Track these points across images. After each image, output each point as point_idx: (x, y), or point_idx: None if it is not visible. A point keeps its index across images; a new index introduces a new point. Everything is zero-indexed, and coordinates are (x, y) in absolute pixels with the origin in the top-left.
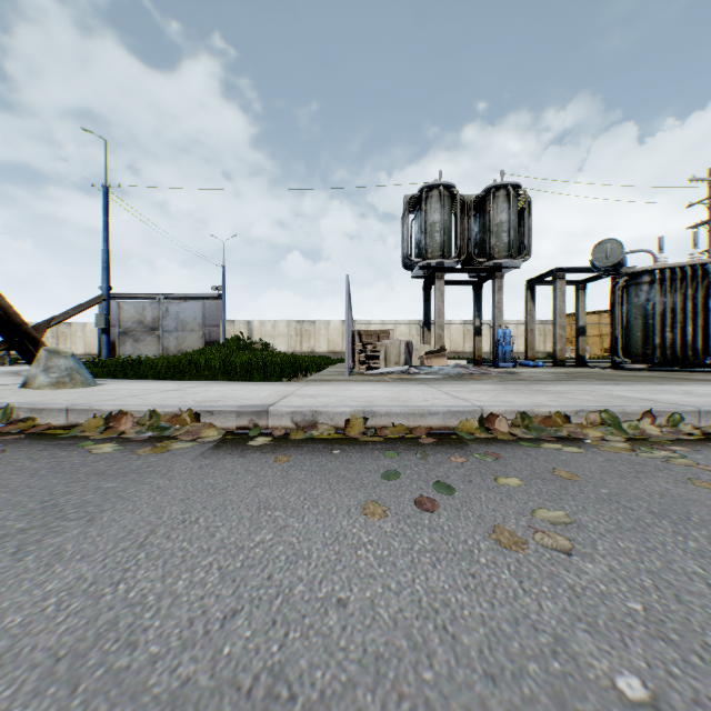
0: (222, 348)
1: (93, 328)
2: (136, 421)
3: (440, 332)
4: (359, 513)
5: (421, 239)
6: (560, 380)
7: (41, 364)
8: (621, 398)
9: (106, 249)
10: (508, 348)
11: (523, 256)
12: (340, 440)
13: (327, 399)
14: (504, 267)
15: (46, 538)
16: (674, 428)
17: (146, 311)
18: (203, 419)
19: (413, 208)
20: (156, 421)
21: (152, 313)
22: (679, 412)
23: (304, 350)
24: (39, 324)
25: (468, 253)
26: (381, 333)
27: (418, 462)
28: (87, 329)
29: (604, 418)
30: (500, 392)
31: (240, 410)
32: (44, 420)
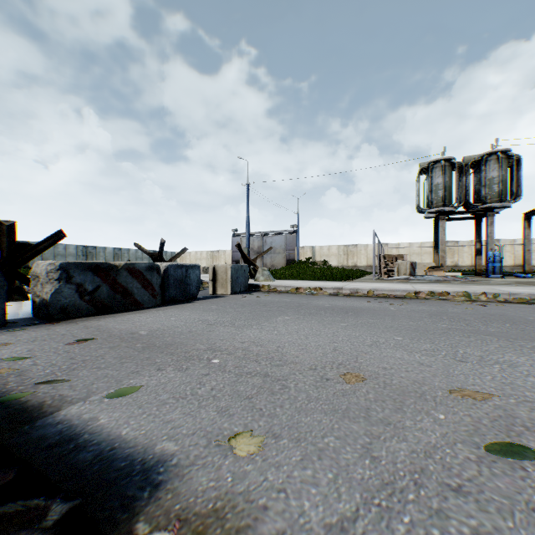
0: (301, 264)
1: (228, 253)
2: (303, 290)
3: (442, 254)
4: (366, 302)
5: (428, 194)
6: (498, 284)
7: (260, 273)
8: (490, 289)
9: (247, 215)
10: (496, 264)
11: (511, 199)
12: (365, 296)
13: (361, 286)
14: (496, 207)
15: (313, 300)
16: (494, 299)
17: (254, 242)
18: (323, 290)
19: (424, 173)
20: (309, 290)
21: (257, 243)
22: (499, 293)
23: (349, 264)
24: (254, 259)
25: (466, 200)
26: (398, 256)
27: (384, 299)
28: (225, 253)
29: (464, 294)
30: (438, 287)
31: (334, 287)
32: (278, 289)
